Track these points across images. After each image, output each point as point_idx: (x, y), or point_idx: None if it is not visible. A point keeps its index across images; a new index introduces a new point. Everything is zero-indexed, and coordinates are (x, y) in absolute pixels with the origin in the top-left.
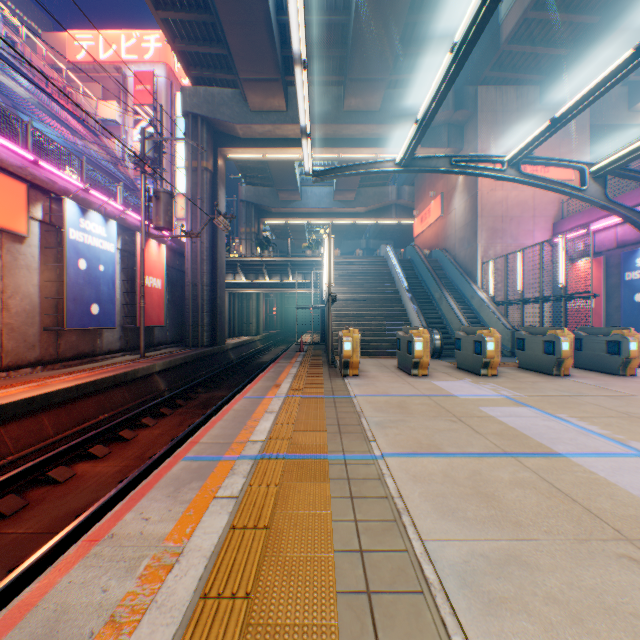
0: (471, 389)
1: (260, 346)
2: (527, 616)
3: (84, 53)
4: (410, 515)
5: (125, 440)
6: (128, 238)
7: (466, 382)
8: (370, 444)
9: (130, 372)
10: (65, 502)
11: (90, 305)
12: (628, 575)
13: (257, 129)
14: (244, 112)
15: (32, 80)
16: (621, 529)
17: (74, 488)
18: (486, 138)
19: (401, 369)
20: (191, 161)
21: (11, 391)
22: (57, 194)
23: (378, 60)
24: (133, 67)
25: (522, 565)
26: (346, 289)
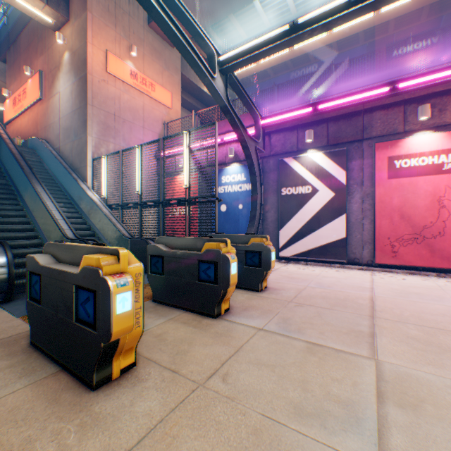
0: None
1: None
2: None
3: None
4: None
5: None
6: None
7: None
8: None
9: None
10: None
11: None
12: None
13: None
14: None
15: None
16: None
17: None
18: (99, 18)
19: None
20: None
21: None
22: None
23: None
24: None
25: None
26: None
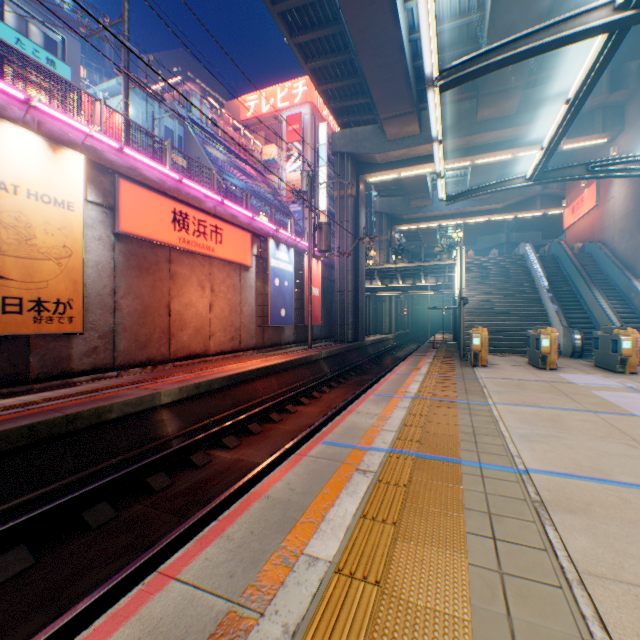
0: (594, 380)
1: (392, 344)
2: (545, 444)
3: (252, 111)
4: (502, 421)
5: (315, 398)
6: (298, 259)
7: (594, 376)
8: (486, 399)
9: (308, 356)
10: (299, 420)
11: (280, 310)
12: (616, 446)
13: (392, 155)
14: (381, 143)
15: (225, 145)
16: (635, 438)
17: (300, 416)
18: None
19: (530, 364)
20: (338, 191)
21: (254, 362)
22: (263, 237)
23: (511, 73)
24: (286, 113)
25: (556, 437)
26: (478, 290)
